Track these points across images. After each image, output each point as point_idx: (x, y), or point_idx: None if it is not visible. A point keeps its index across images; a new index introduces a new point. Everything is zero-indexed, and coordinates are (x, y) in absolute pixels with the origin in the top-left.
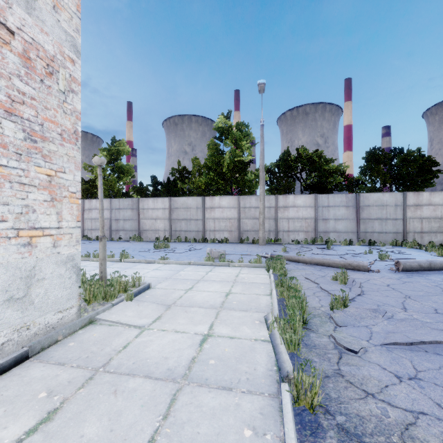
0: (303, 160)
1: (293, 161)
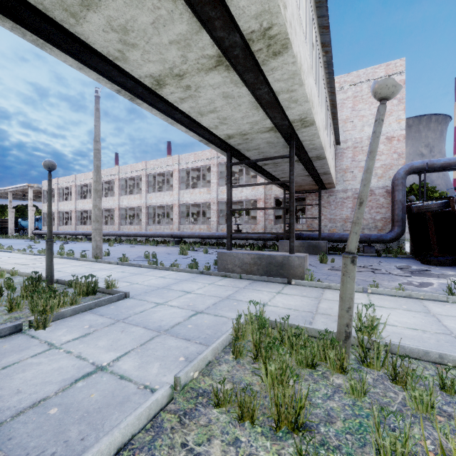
0: (415, 192)
1: (407, 192)
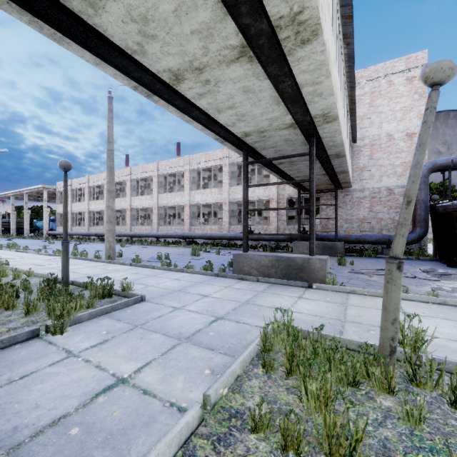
0: (433, 191)
1: None
